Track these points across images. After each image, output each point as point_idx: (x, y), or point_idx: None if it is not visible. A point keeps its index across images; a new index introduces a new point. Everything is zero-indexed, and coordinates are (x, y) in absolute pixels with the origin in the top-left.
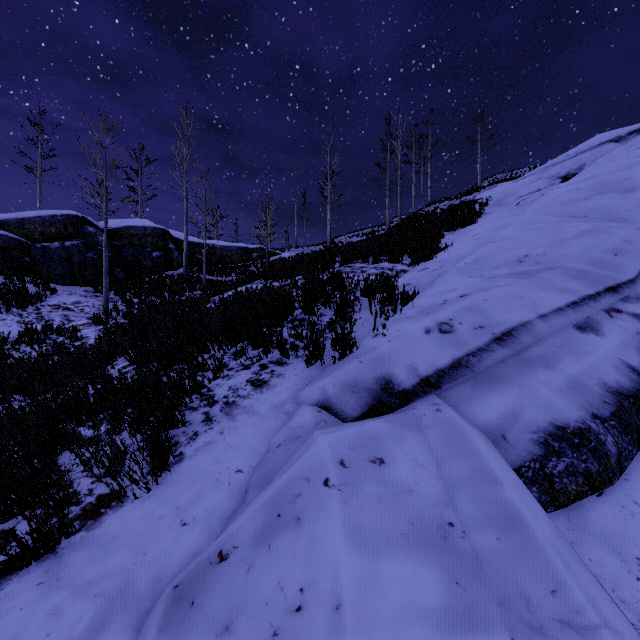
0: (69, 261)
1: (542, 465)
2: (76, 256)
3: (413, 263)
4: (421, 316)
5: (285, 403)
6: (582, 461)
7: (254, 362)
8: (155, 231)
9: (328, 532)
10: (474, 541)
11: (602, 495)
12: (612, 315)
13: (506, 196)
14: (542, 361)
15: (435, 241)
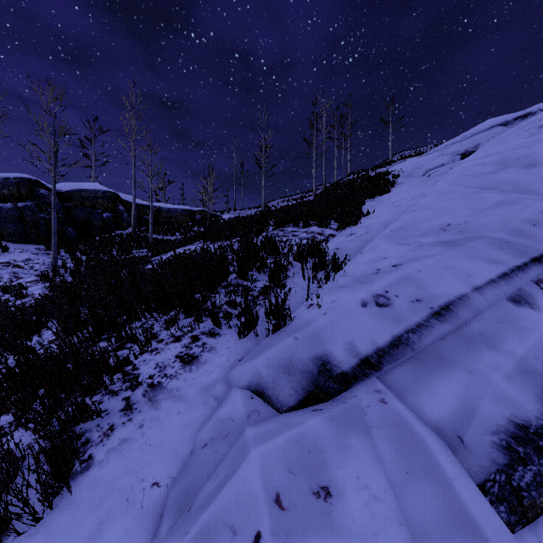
0: (22, 221)
1: (508, 477)
2: (28, 216)
3: (340, 228)
4: (355, 286)
5: (215, 384)
6: None
7: (185, 333)
8: (105, 194)
9: None
10: None
11: None
12: (542, 287)
13: (415, 169)
14: (485, 340)
15: (358, 208)
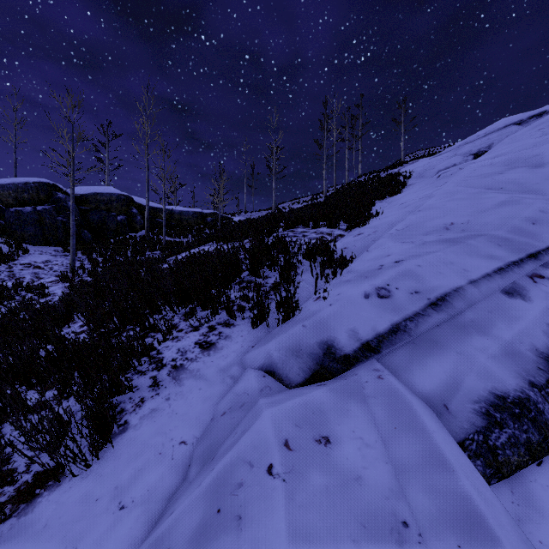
0: (41, 224)
1: (485, 437)
2: (47, 219)
3: (349, 228)
4: (359, 280)
5: (231, 366)
6: (523, 431)
7: (203, 324)
8: (120, 197)
9: (272, 540)
10: (433, 548)
11: (542, 464)
12: (535, 280)
13: (426, 170)
14: (476, 326)
15: (367, 209)
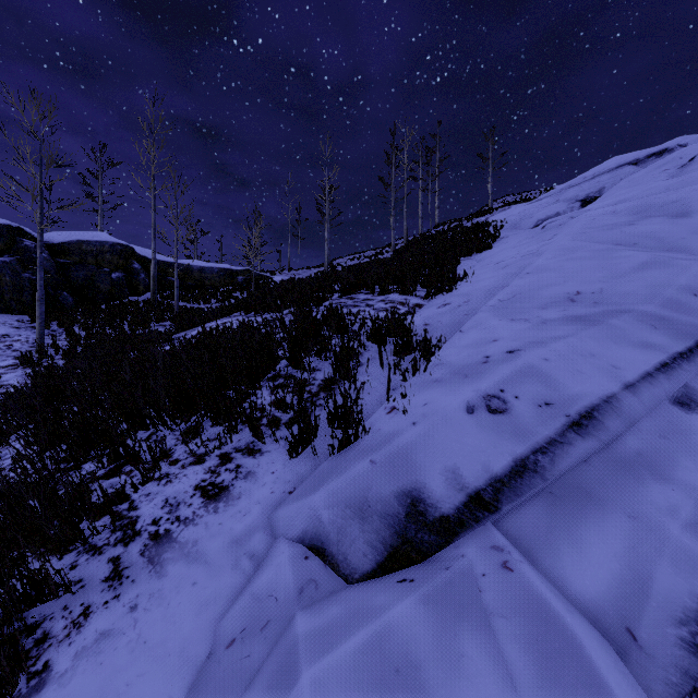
0: None
1: None
2: (7, 276)
3: (429, 295)
4: (456, 381)
5: (252, 533)
6: None
7: (211, 451)
8: (115, 247)
9: None
10: None
11: None
12: None
13: (522, 219)
14: (648, 464)
15: (452, 268)
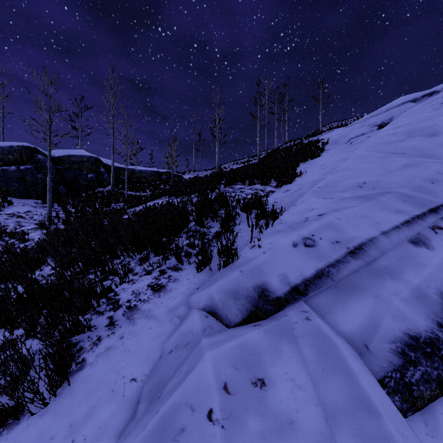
0: (23, 180)
1: (402, 374)
2: (29, 177)
3: (278, 185)
4: (288, 231)
5: (178, 307)
6: (434, 368)
7: (155, 268)
8: (90, 159)
9: None
10: None
11: None
12: (436, 231)
13: (340, 138)
14: (389, 272)
15: (293, 169)
